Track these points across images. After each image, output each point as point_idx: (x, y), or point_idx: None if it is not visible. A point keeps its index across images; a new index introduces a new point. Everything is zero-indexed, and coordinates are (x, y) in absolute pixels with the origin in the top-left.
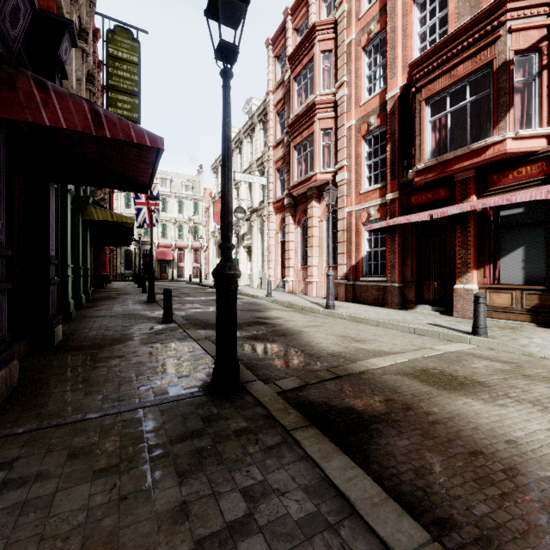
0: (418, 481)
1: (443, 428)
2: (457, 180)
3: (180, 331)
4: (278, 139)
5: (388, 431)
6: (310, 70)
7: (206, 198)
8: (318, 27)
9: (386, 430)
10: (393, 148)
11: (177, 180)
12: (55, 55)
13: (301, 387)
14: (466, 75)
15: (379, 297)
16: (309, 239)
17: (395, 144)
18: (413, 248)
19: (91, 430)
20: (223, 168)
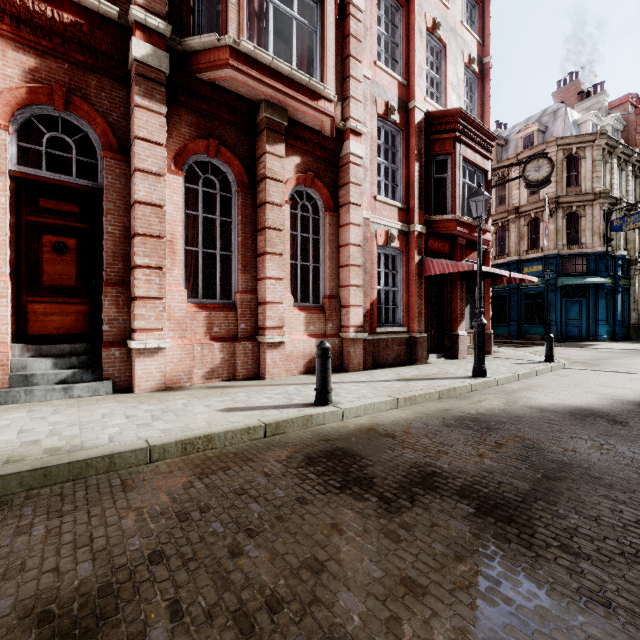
0: None
1: None
2: (458, 243)
3: None
4: None
5: None
6: None
7: None
8: None
9: None
10: (420, 171)
11: None
12: None
13: None
14: (479, 166)
15: (401, 354)
16: (274, 233)
17: (422, 170)
18: (426, 295)
19: None
20: None
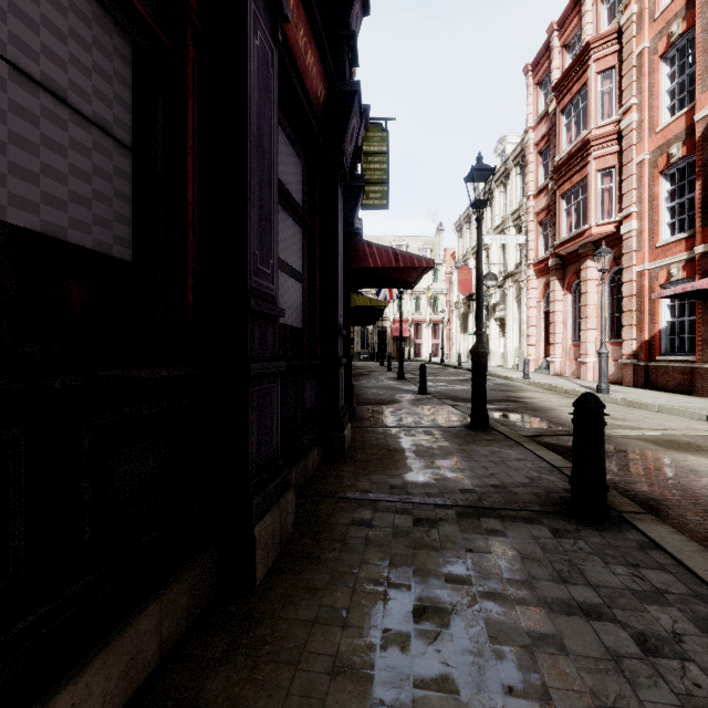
0: None
1: (642, 460)
2: None
3: (435, 400)
4: (540, 186)
5: None
6: (583, 97)
7: (447, 261)
8: (593, 44)
9: None
10: (704, 185)
11: (413, 244)
12: None
13: (537, 436)
14: None
15: (684, 382)
16: (582, 308)
17: None
18: None
19: (408, 431)
20: (476, 282)
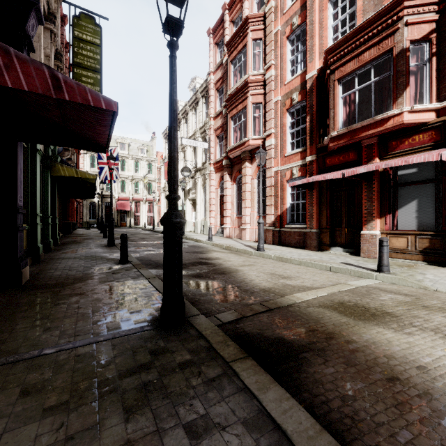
0: (345, 408)
1: (363, 356)
2: (364, 146)
3: (134, 270)
4: (218, 111)
5: (315, 360)
6: (244, 54)
7: (158, 160)
8: (250, 19)
9: (313, 359)
10: (311, 119)
11: (134, 144)
12: (22, 30)
13: (238, 319)
14: (371, 59)
15: (300, 241)
16: (243, 193)
17: (313, 116)
18: (328, 201)
19: (46, 365)
20: (169, 128)
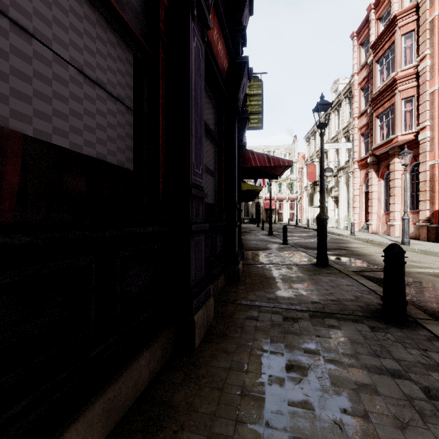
0: None
1: (431, 288)
2: None
3: (293, 248)
4: (362, 110)
5: None
6: (392, 51)
7: (299, 160)
8: (399, 16)
9: None
10: None
11: (278, 150)
12: None
13: (360, 271)
14: None
15: None
16: (391, 189)
17: None
18: None
19: (277, 266)
20: (320, 174)
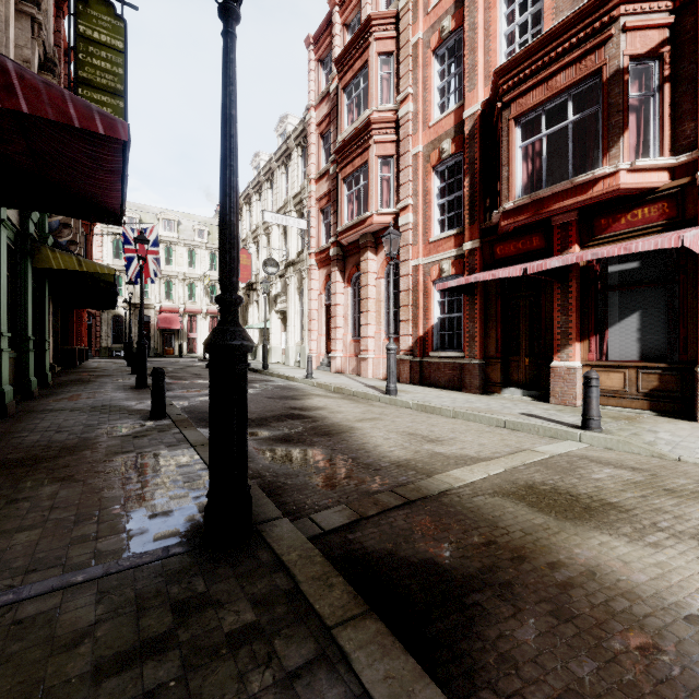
0: None
1: (583, 596)
2: (555, 225)
3: (173, 431)
4: (322, 169)
5: (496, 608)
6: (364, 77)
7: None
8: (374, 20)
9: (493, 607)
10: (472, 182)
11: (187, 222)
12: None
13: (352, 523)
14: (567, 86)
15: (454, 378)
16: (363, 301)
17: (475, 178)
18: (498, 314)
19: None
20: (222, 169)
